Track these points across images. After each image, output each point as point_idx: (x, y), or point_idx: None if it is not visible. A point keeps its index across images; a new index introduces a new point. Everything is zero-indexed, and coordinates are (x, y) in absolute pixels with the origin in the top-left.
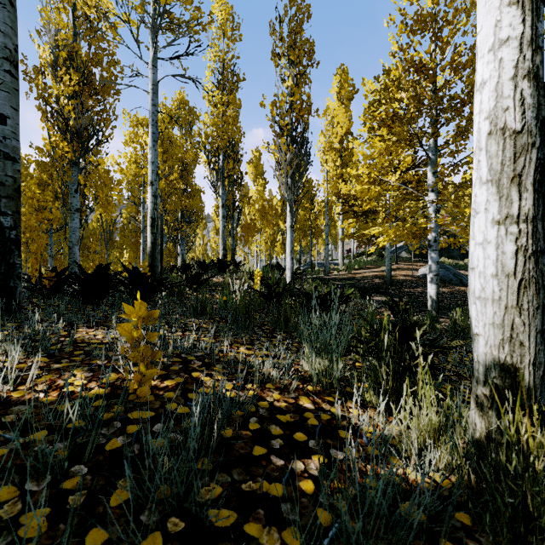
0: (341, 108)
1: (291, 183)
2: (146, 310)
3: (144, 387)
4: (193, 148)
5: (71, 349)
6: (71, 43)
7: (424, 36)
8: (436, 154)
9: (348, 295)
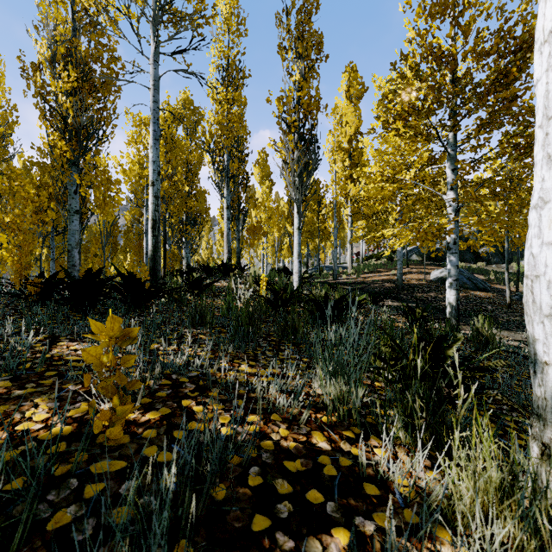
0: (349, 107)
1: (299, 183)
2: (119, 328)
3: (115, 426)
4: (198, 149)
5: (43, 369)
6: (69, 38)
7: (444, 20)
8: (455, 149)
9: (360, 301)
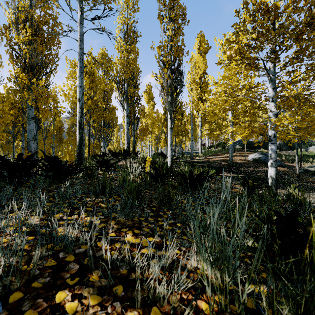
0: (200, 58)
1: (171, 99)
2: None
3: None
4: (110, 82)
5: None
6: (27, 9)
7: None
8: (275, 75)
9: (211, 174)
